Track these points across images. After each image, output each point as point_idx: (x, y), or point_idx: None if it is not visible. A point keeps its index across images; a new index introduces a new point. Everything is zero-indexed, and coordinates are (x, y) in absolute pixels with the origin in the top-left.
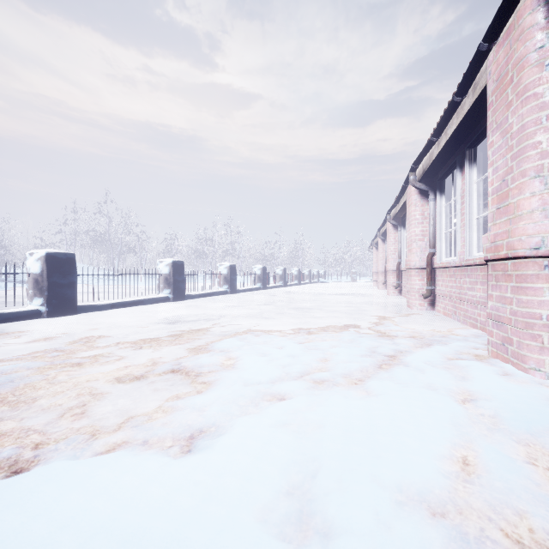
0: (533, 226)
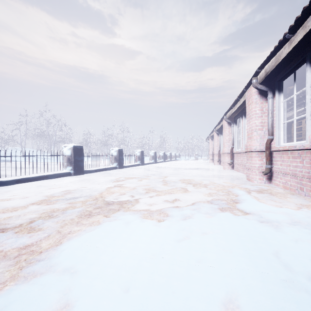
0: None
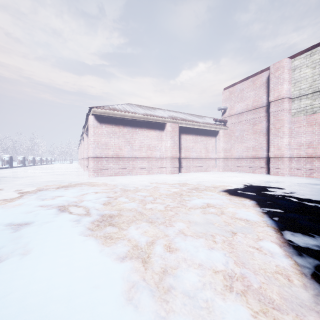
0: (84, 155)
